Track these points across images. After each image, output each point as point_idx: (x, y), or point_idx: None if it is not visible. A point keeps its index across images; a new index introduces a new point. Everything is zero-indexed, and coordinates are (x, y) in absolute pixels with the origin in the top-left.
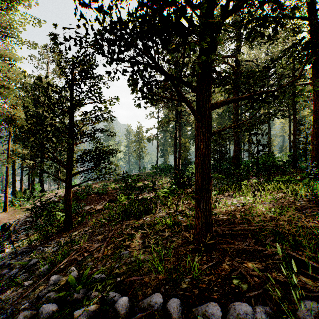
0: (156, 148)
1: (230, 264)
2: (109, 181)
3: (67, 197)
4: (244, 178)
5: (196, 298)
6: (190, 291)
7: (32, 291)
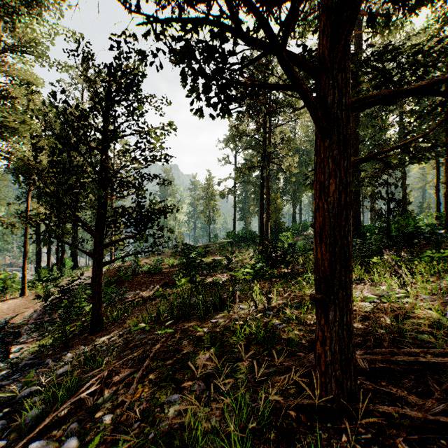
0: (233, 207)
1: None
2: (166, 255)
3: (94, 280)
4: (372, 252)
5: None
6: None
7: None
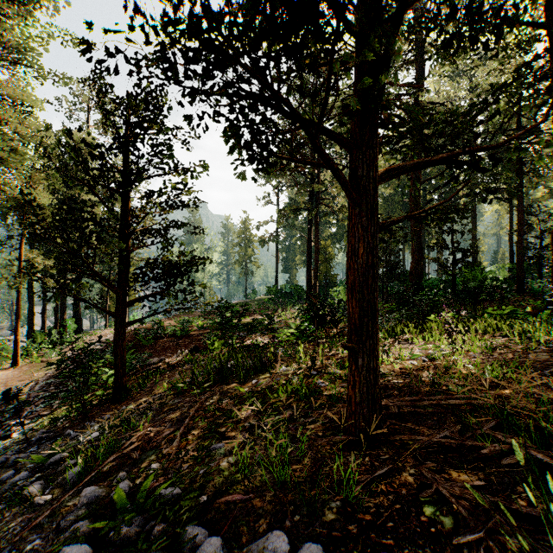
0: (275, 256)
1: (415, 475)
2: (193, 314)
3: (117, 343)
4: (431, 310)
5: (353, 544)
6: (341, 529)
7: (49, 517)
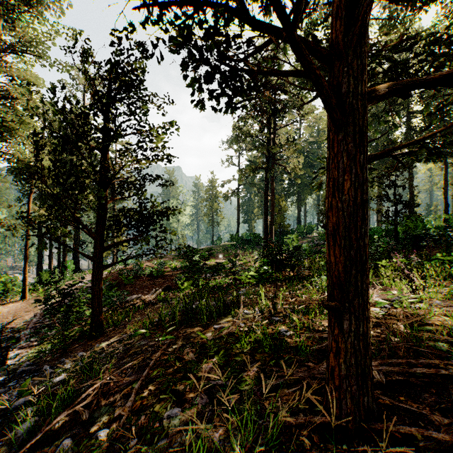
0: (237, 209)
1: None
2: (168, 257)
3: (94, 284)
4: (380, 255)
5: None
6: None
7: None
